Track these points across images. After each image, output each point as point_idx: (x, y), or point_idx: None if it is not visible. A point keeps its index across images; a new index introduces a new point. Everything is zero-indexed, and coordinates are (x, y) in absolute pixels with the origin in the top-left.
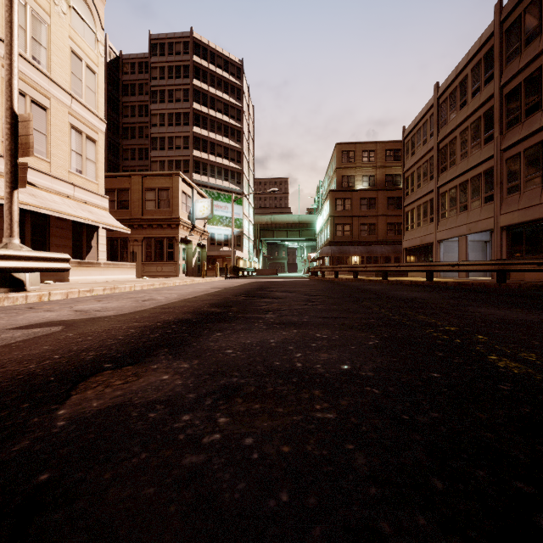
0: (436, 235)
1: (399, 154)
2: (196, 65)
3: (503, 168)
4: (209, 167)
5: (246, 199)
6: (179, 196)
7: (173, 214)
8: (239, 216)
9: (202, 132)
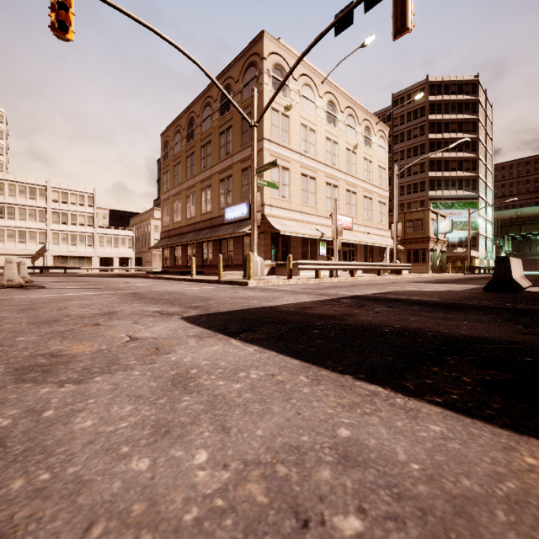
0: None
1: None
2: (431, 103)
3: None
4: (442, 182)
5: (482, 201)
6: (429, 223)
7: (425, 234)
8: (474, 219)
9: (436, 155)
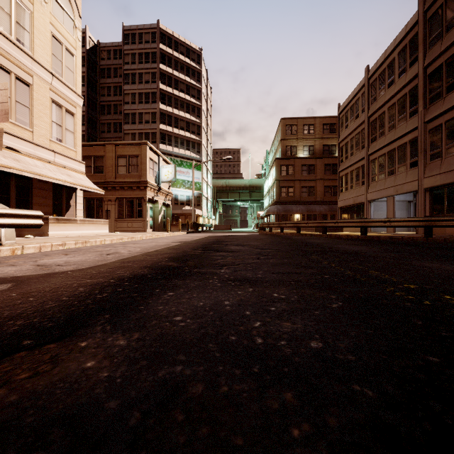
0: (367, 196)
1: (334, 128)
2: (162, 52)
3: (426, 138)
4: (173, 138)
5: (205, 166)
6: (147, 162)
7: (142, 177)
8: (199, 180)
9: (167, 109)
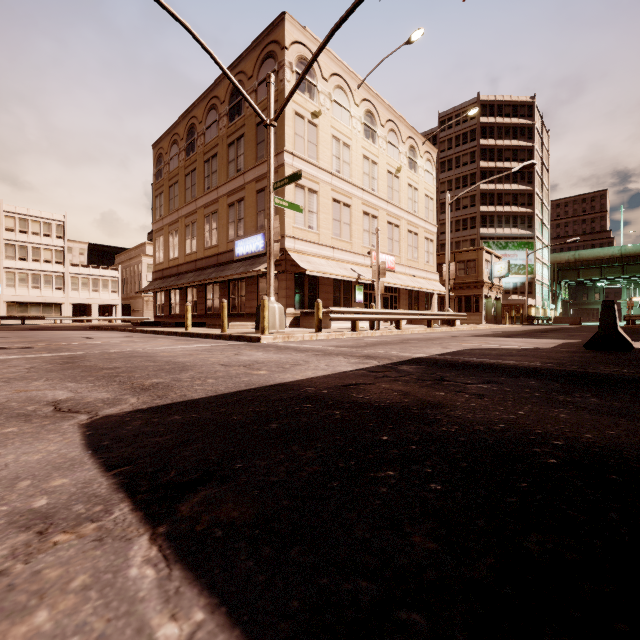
0: None
1: None
2: (482, 126)
3: None
4: (495, 219)
5: (538, 241)
6: (483, 264)
7: (478, 278)
8: (530, 262)
9: (488, 187)
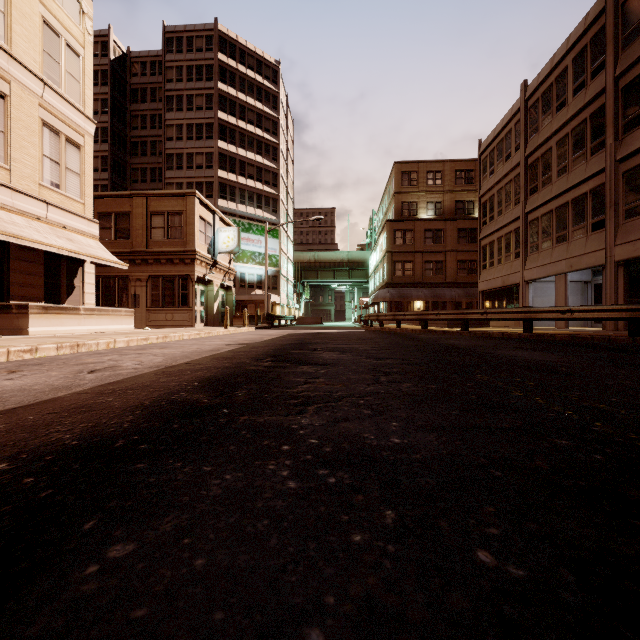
0: (524, 274)
1: (471, 176)
2: (222, 65)
3: (619, 184)
4: (237, 191)
5: (284, 232)
6: (195, 222)
7: (187, 245)
8: (275, 252)
9: (229, 148)
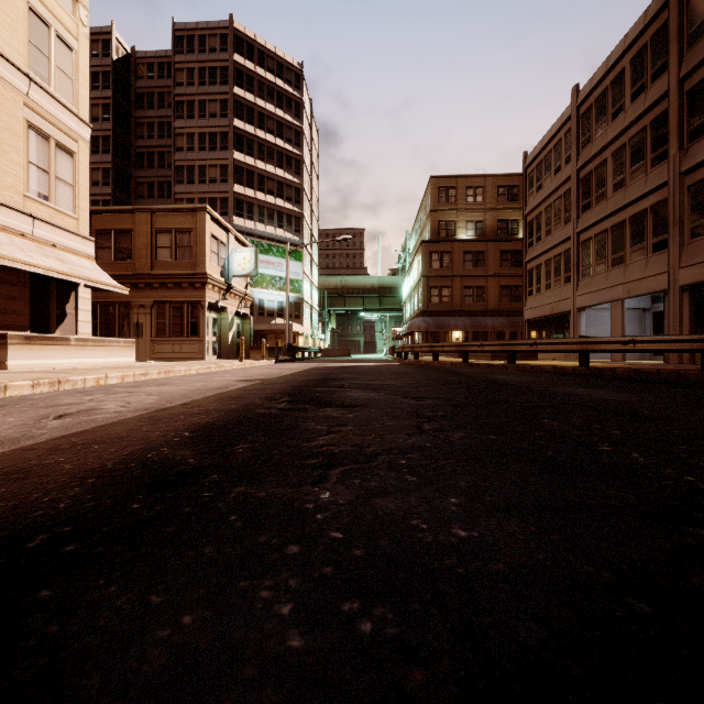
0: (575, 300)
1: (516, 193)
2: (238, 67)
3: (684, 199)
4: (256, 208)
5: (308, 254)
6: (206, 241)
7: (197, 267)
8: (298, 277)
9: (246, 160)
